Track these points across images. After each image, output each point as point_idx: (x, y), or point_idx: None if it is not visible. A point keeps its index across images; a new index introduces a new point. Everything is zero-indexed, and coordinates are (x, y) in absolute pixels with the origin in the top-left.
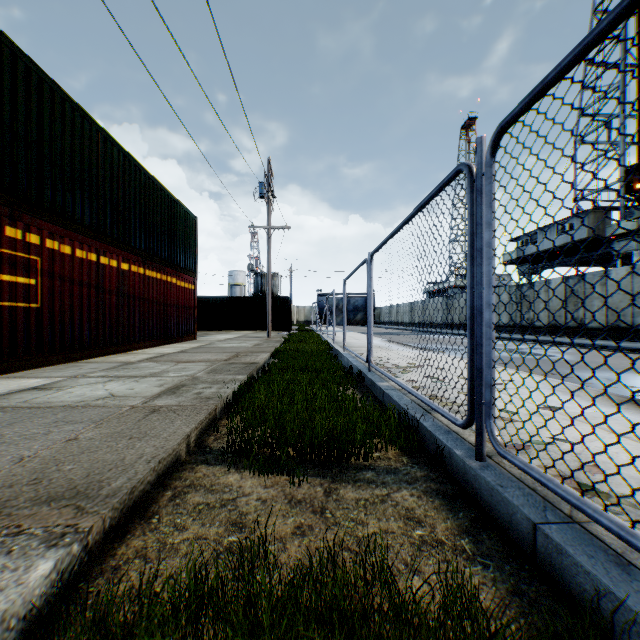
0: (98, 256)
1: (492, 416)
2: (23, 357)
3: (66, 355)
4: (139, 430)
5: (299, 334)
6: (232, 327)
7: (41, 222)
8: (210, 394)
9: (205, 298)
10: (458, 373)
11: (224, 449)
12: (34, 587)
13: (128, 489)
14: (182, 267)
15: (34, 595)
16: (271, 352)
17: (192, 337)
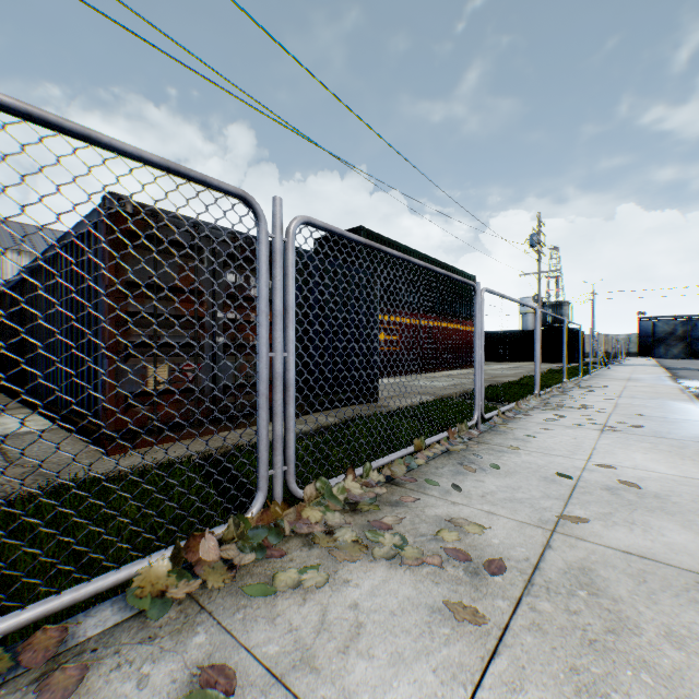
0: (419, 321)
1: (535, 387)
2: (394, 371)
3: (407, 372)
4: (442, 390)
5: (572, 367)
6: (512, 359)
7: (400, 311)
8: (467, 387)
9: (487, 333)
10: (627, 393)
11: (466, 396)
12: (430, 398)
13: (441, 395)
14: (464, 316)
15: (430, 400)
16: (521, 377)
17: (472, 366)
